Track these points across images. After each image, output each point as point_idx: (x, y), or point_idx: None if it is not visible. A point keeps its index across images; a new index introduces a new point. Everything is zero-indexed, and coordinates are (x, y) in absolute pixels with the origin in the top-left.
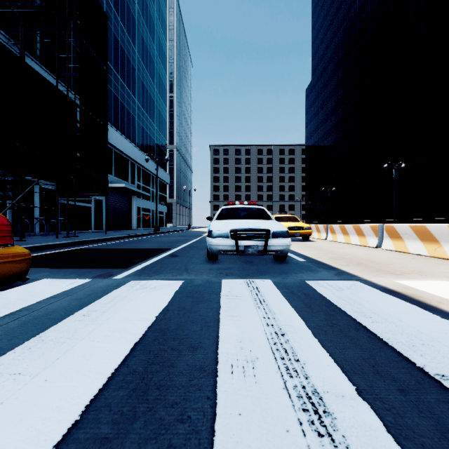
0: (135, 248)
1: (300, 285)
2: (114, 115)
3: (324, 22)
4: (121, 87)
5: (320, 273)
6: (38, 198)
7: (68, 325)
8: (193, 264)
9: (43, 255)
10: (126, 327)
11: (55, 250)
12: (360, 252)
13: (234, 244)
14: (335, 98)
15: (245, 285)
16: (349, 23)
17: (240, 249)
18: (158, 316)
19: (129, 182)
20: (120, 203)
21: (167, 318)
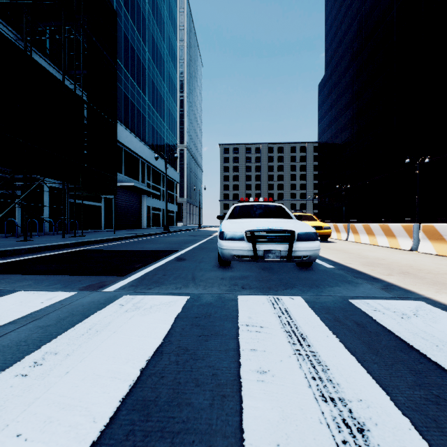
0: (139, 250)
1: (344, 307)
2: (124, 114)
3: (338, 14)
4: (131, 85)
5: (361, 286)
6: (47, 197)
7: (0, 386)
8: (201, 271)
9: (40, 257)
10: (88, 395)
11: (56, 251)
12: (396, 257)
13: (251, 248)
14: (350, 92)
15: (269, 305)
16: (364, 13)
17: (259, 254)
18: (144, 368)
19: (139, 181)
20: (130, 202)
21: (158, 371)
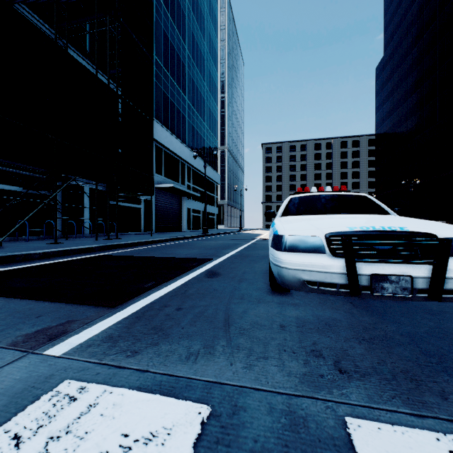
0: (166, 257)
1: None
2: (164, 114)
3: None
4: (171, 85)
5: None
6: (87, 199)
7: None
8: (242, 303)
9: (46, 264)
10: None
11: (74, 256)
12: None
13: (342, 269)
14: (418, 70)
15: None
16: None
17: (359, 282)
18: None
19: (179, 183)
20: (170, 204)
21: None
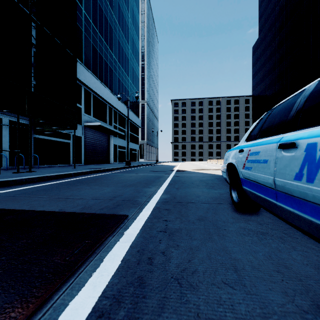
0: (41, 211)
1: None
2: (93, 63)
3: None
4: (99, 40)
5: None
6: (6, 132)
7: None
8: None
9: None
10: None
11: None
12: None
13: None
14: (284, 47)
15: None
16: None
17: None
18: None
19: (107, 123)
20: (99, 141)
21: None
